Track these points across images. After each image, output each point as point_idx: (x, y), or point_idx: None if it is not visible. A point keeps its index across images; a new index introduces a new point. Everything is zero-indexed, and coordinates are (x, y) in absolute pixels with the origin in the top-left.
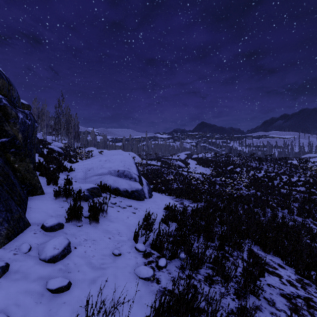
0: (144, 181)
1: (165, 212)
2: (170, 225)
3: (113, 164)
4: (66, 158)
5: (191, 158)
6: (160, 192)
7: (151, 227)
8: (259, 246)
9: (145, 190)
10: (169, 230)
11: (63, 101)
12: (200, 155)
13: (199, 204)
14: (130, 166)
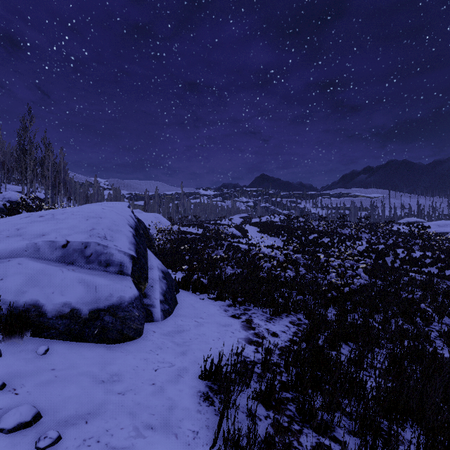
0: (157, 267)
1: (203, 406)
2: None
3: (58, 224)
4: None
5: (250, 223)
6: (198, 292)
7: None
8: None
9: (154, 295)
10: None
11: (30, 122)
12: (262, 219)
13: (287, 319)
14: (110, 231)
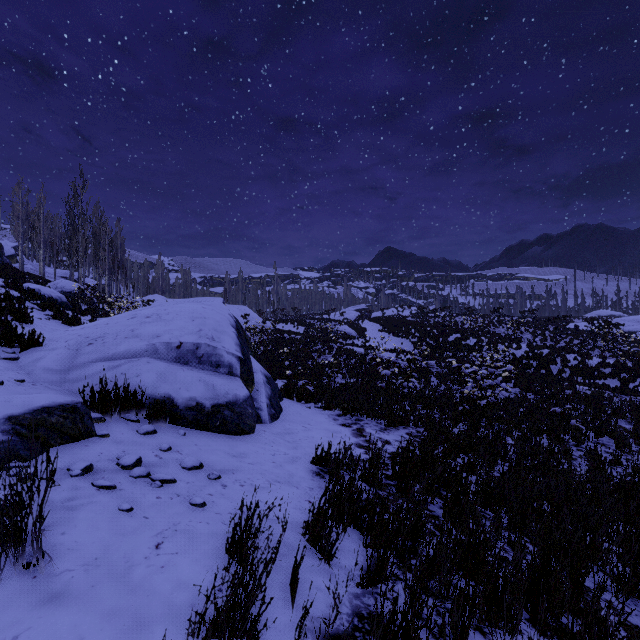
0: (261, 371)
1: (316, 478)
2: (336, 552)
3: (168, 325)
4: (61, 314)
5: (369, 319)
6: (303, 401)
7: (254, 617)
8: (639, 602)
9: (260, 398)
10: (334, 591)
11: (83, 188)
12: (387, 313)
13: (404, 431)
14: (217, 332)
